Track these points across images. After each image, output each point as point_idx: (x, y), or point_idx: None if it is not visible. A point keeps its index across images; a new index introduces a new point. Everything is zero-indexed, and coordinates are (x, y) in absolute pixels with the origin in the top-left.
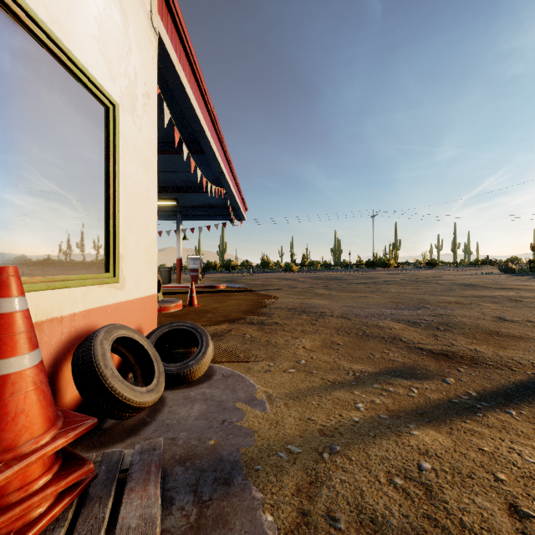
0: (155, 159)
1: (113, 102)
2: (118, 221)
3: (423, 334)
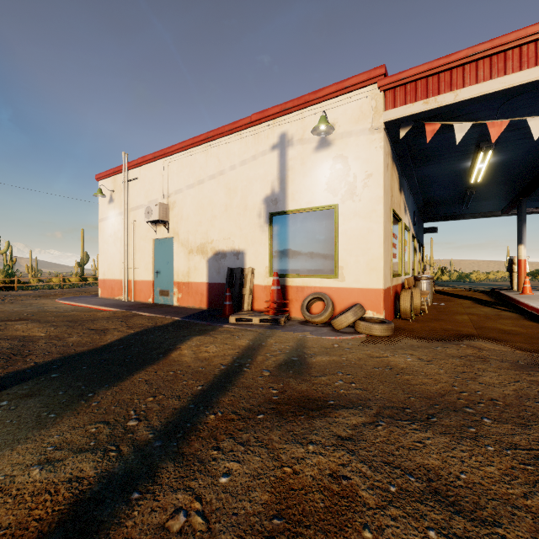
0: (379, 206)
1: (334, 206)
2: (337, 253)
3: (467, 488)
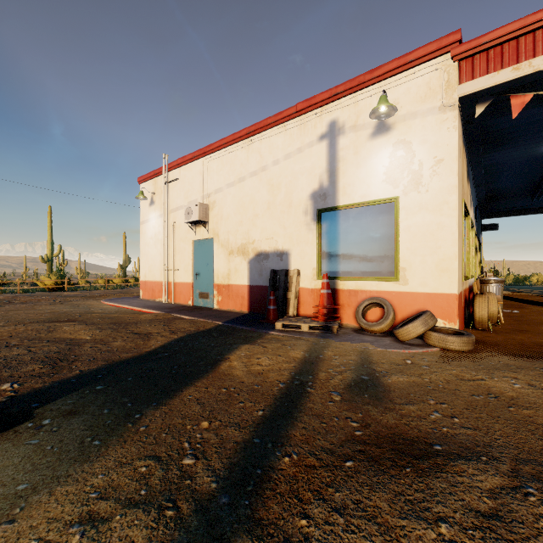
0: (452, 197)
1: (394, 199)
2: (398, 252)
3: None
